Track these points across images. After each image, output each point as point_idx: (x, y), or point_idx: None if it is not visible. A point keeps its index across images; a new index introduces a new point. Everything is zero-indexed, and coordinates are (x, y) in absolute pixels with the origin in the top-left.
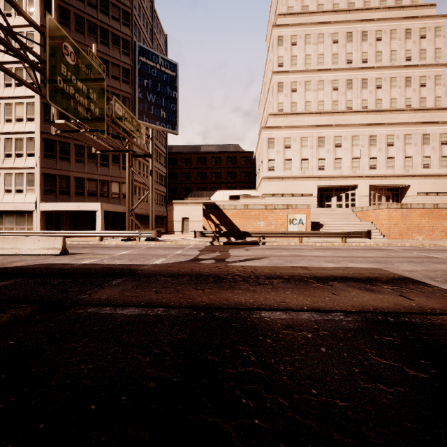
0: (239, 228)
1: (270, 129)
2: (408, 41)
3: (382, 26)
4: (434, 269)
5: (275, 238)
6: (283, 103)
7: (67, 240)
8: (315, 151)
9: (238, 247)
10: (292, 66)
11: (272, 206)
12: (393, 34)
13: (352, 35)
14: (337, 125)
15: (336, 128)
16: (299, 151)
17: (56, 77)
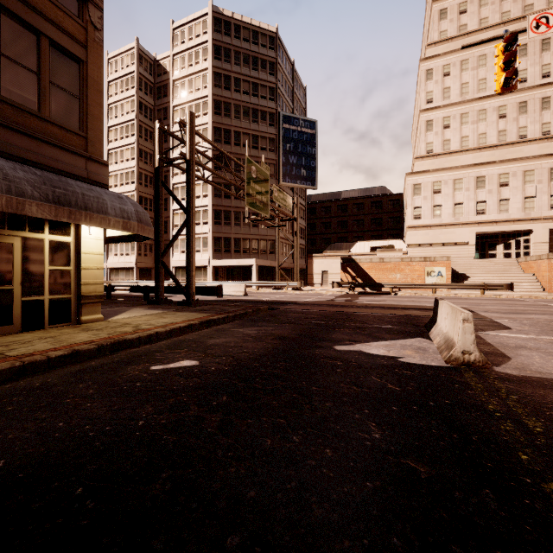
0: (374, 280)
1: (416, 175)
2: None
3: None
4: (510, 309)
5: (411, 290)
6: (432, 142)
7: None
8: (472, 194)
9: (369, 296)
10: (445, 100)
11: (408, 259)
12: None
13: (527, 47)
14: (502, 161)
15: (501, 164)
16: (452, 195)
17: (249, 190)
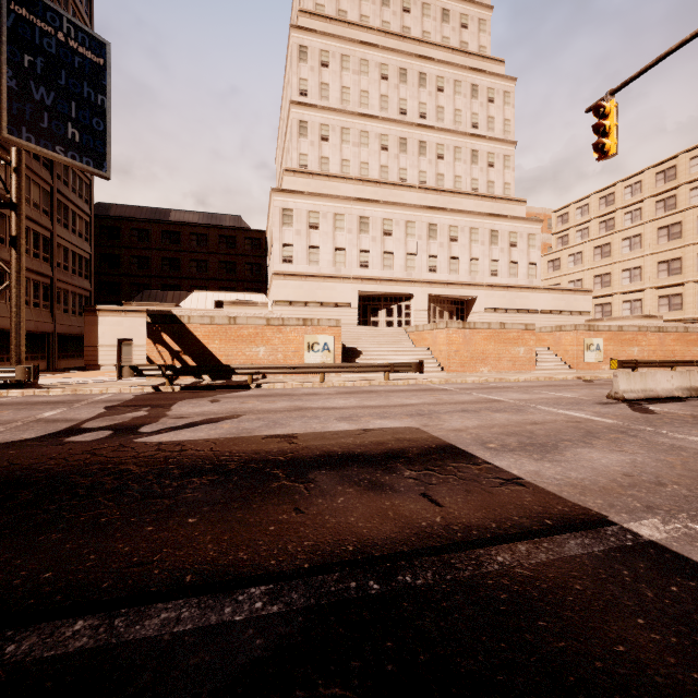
0: (219, 359)
1: (286, 194)
2: (475, 102)
3: (444, 72)
4: (491, 423)
5: (284, 375)
6: (307, 155)
7: None
8: (355, 238)
9: (203, 395)
10: (323, 99)
11: (278, 320)
12: (458, 87)
13: (407, 73)
14: (386, 202)
15: (386, 206)
16: (332, 235)
17: None
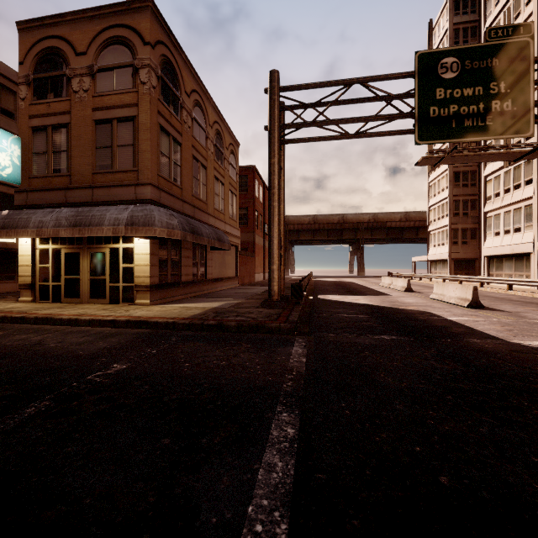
0: None
1: None
2: None
3: None
4: None
5: None
6: None
7: None
8: None
9: None
10: None
11: None
12: None
13: None
14: None
15: None
16: None
17: (429, 110)
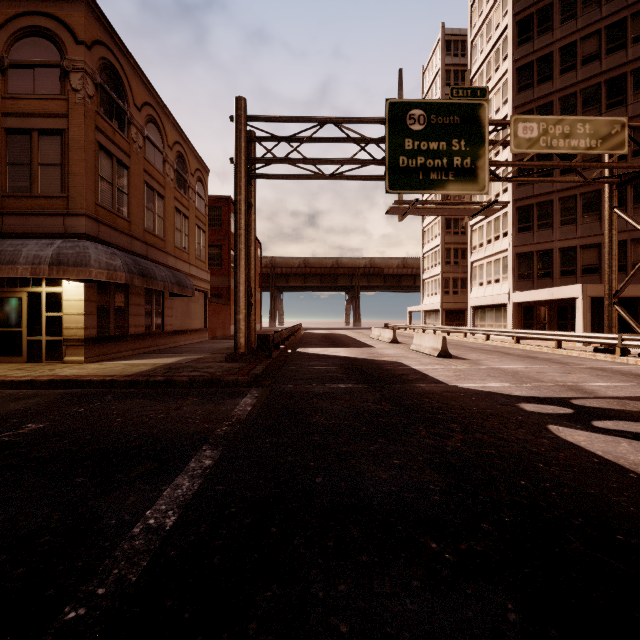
0: None
1: None
2: None
3: None
4: None
5: None
6: None
7: (526, 343)
8: None
9: None
10: None
11: None
12: None
13: None
14: None
15: None
16: None
17: (398, 160)
